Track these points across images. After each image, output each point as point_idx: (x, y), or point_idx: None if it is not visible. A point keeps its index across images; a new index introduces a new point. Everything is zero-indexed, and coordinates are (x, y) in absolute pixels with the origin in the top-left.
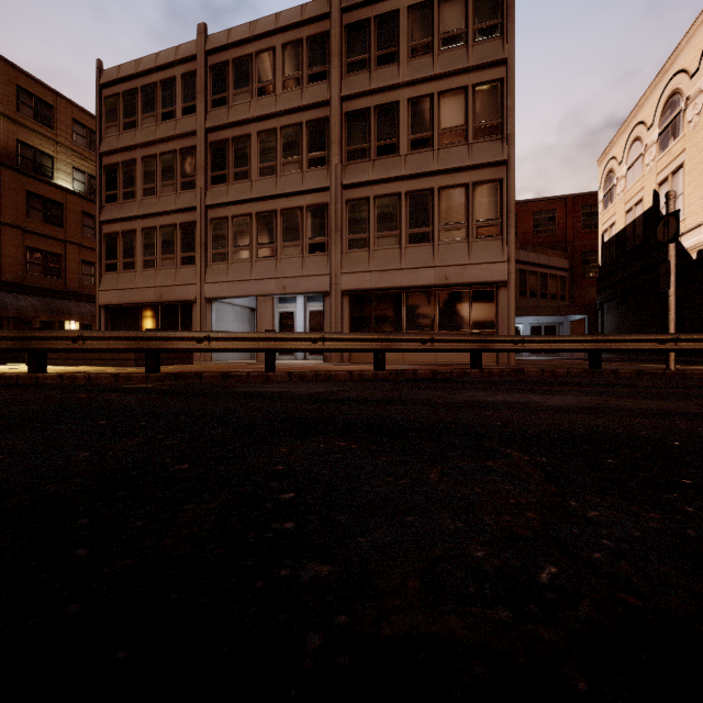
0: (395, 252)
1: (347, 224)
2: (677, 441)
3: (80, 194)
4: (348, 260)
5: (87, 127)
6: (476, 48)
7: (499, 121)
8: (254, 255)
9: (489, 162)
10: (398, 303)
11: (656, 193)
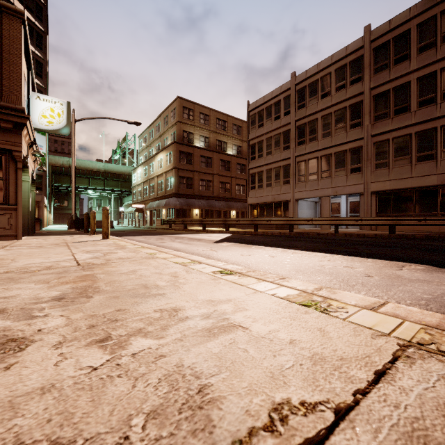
0: (407, 167)
1: (374, 155)
2: None
3: (236, 156)
4: (375, 175)
5: (237, 125)
6: None
7: None
8: (319, 177)
9: None
10: (409, 197)
11: None
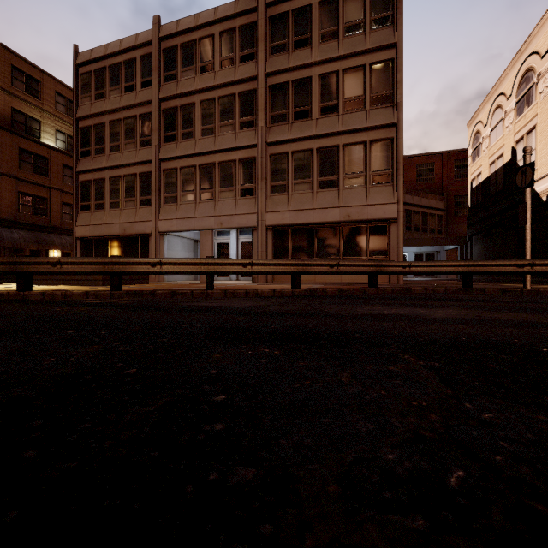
0: (309, 195)
1: (271, 173)
2: (545, 347)
3: (61, 151)
4: (272, 202)
5: (67, 98)
6: (372, 35)
7: (390, 92)
8: (197, 198)
9: (382, 124)
10: (310, 236)
11: (514, 149)
